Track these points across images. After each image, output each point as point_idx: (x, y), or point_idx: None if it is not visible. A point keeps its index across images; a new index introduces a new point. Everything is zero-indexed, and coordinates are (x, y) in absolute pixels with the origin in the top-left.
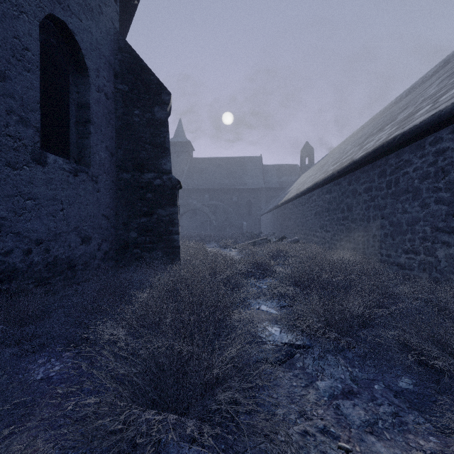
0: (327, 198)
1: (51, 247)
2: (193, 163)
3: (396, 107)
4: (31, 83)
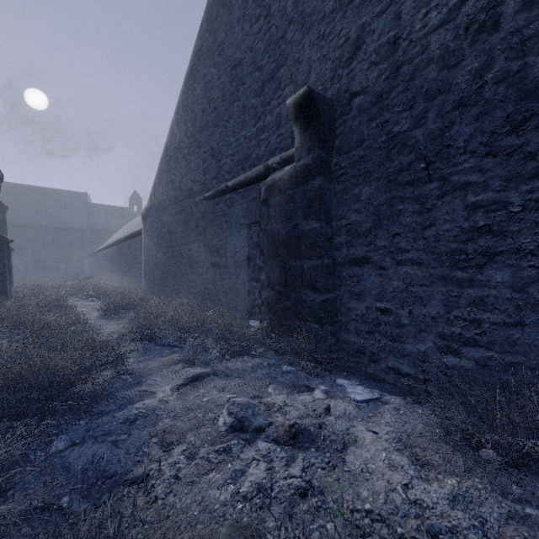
0: (111, 255)
1: None
2: None
3: None
4: None
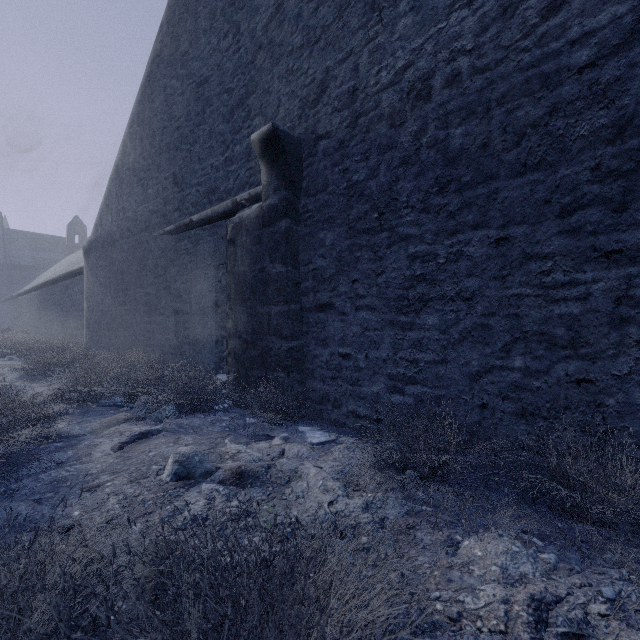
0: (40, 299)
1: None
2: None
3: None
4: None
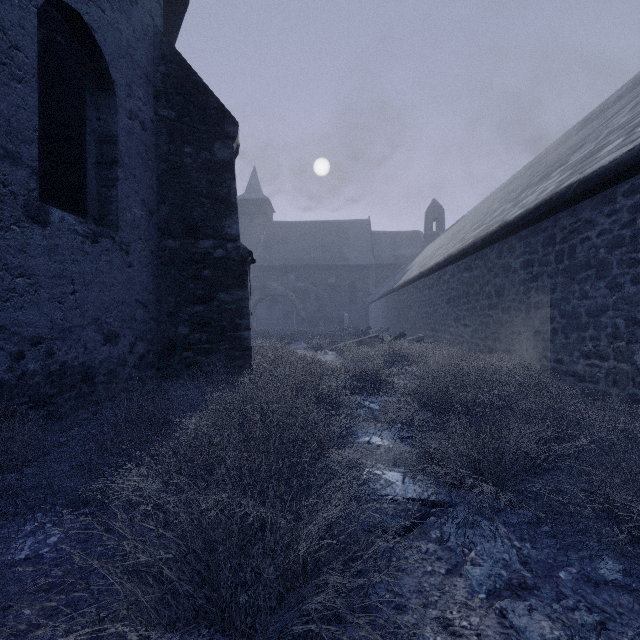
0: (465, 277)
1: (56, 348)
2: (272, 229)
3: (563, 147)
4: (24, 100)
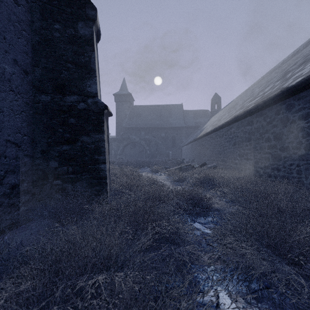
0: (248, 129)
1: None
2: (133, 109)
3: (297, 56)
4: None
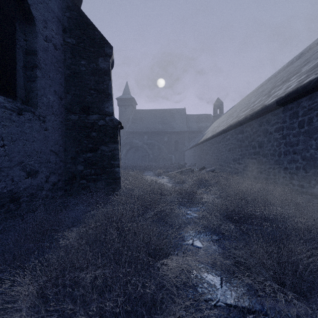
0: (239, 137)
1: None
2: (136, 113)
3: (289, 68)
4: None
